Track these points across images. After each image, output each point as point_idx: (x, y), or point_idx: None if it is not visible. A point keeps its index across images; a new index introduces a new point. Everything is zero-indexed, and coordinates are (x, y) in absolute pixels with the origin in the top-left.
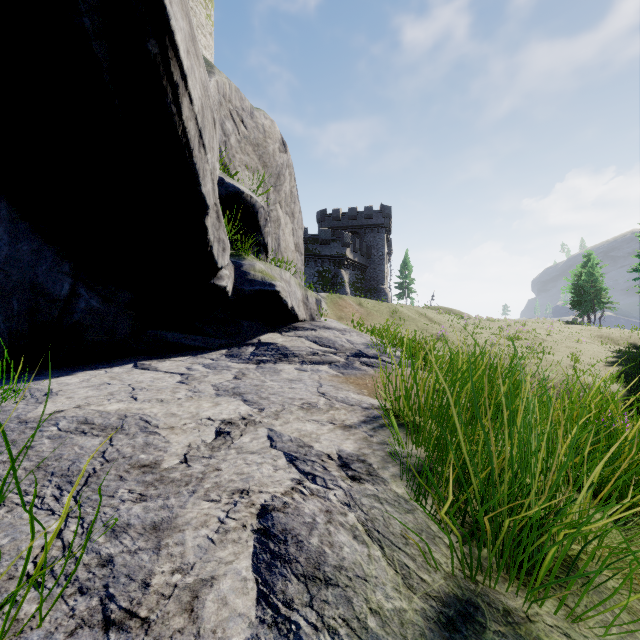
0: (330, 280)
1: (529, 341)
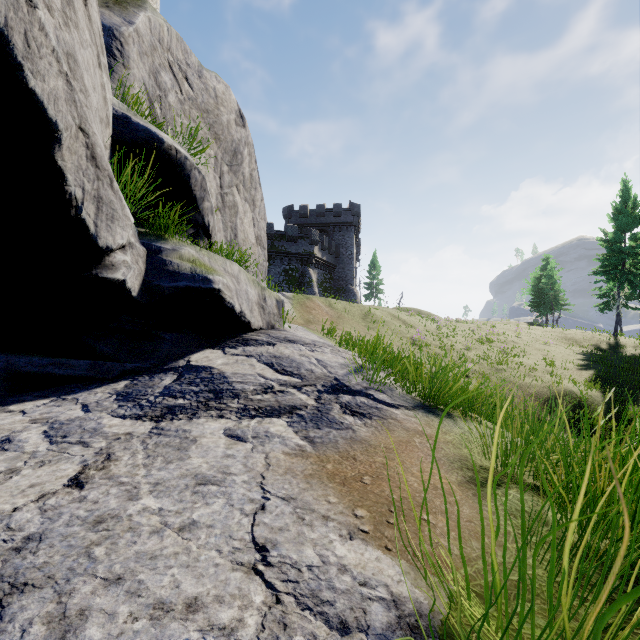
0: (297, 279)
1: (501, 344)
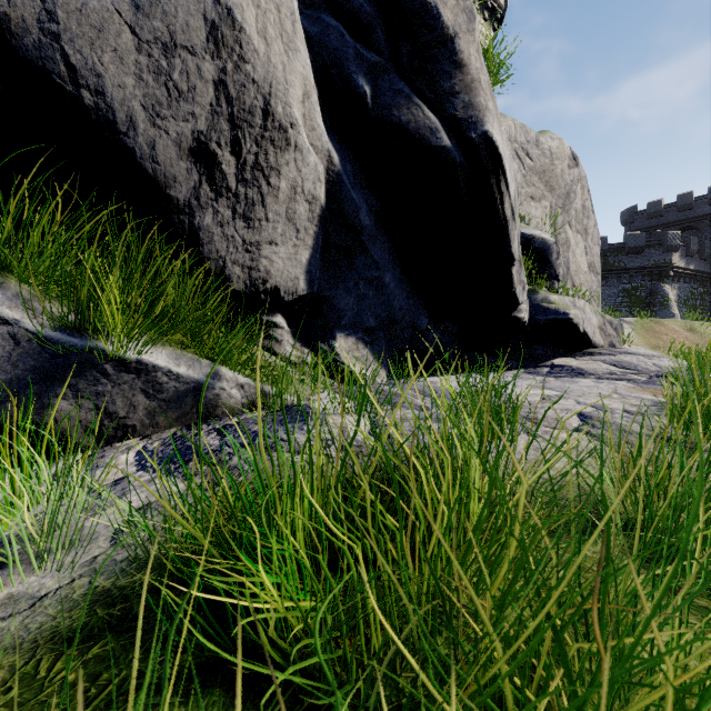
0: (643, 300)
1: None
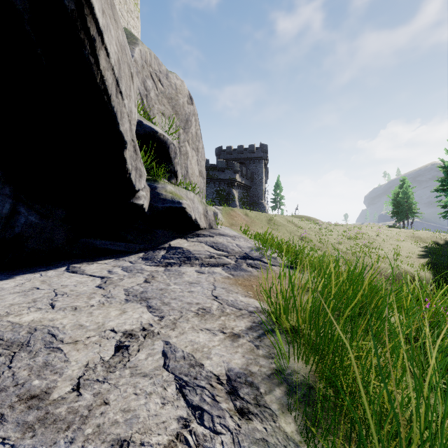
0: (225, 196)
1: (364, 240)
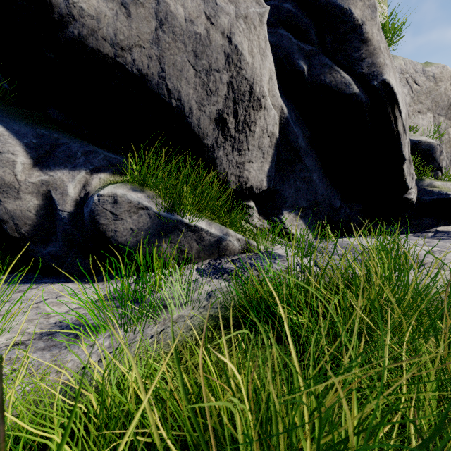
0: None
1: None
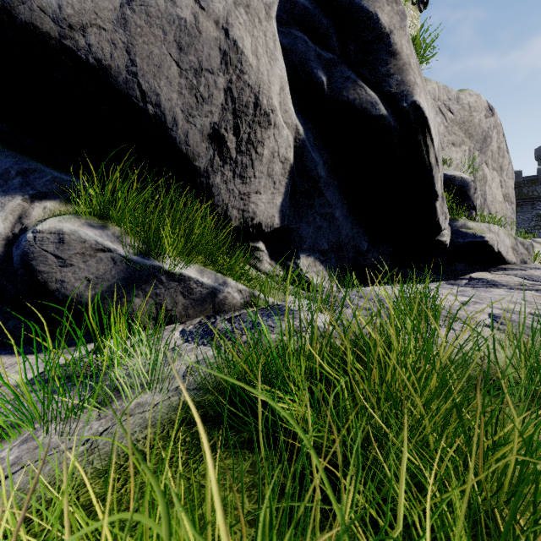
0: None
1: None
